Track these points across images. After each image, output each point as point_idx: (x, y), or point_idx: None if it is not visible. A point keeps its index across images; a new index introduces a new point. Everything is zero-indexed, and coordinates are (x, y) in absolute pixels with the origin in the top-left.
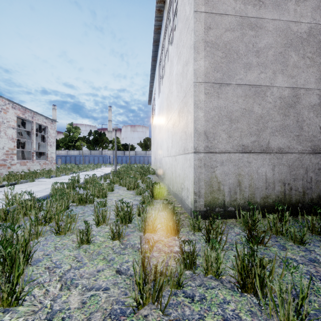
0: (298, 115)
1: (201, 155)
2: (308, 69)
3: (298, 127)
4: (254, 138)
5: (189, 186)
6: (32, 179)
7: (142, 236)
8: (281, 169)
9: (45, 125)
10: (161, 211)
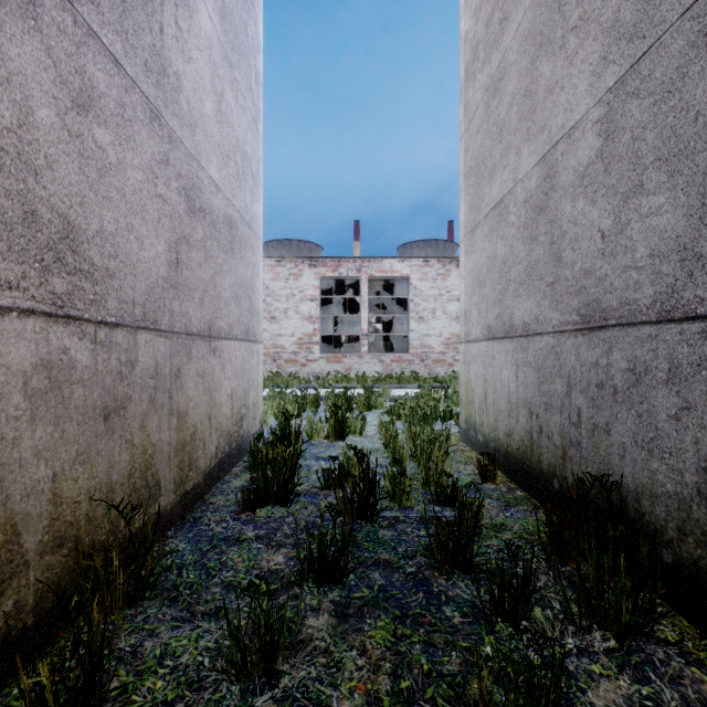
0: (553, 225)
1: (463, 347)
2: (572, 68)
3: (553, 259)
4: (497, 309)
5: None
6: None
7: None
8: (526, 376)
9: None
10: None
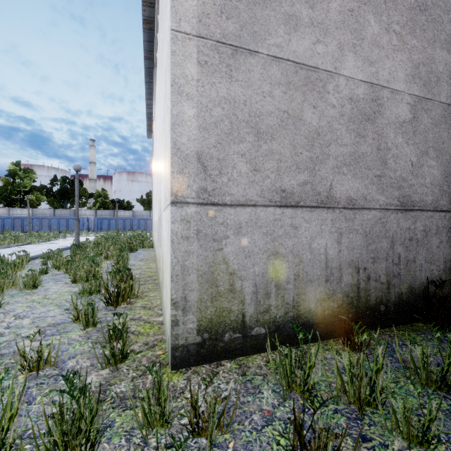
0: (380, 138)
1: (189, 210)
2: (394, 55)
3: (380, 160)
4: (304, 175)
5: (167, 282)
6: None
7: None
8: (352, 241)
9: None
10: (105, 344)
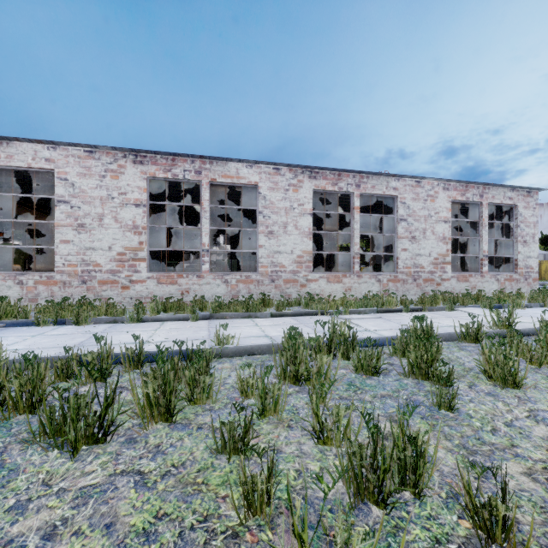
0: None
1: None
2: None
3: None
4: None
5: None
6: (450, 306)
7: None
8: None
9: (509, 203)
10: None
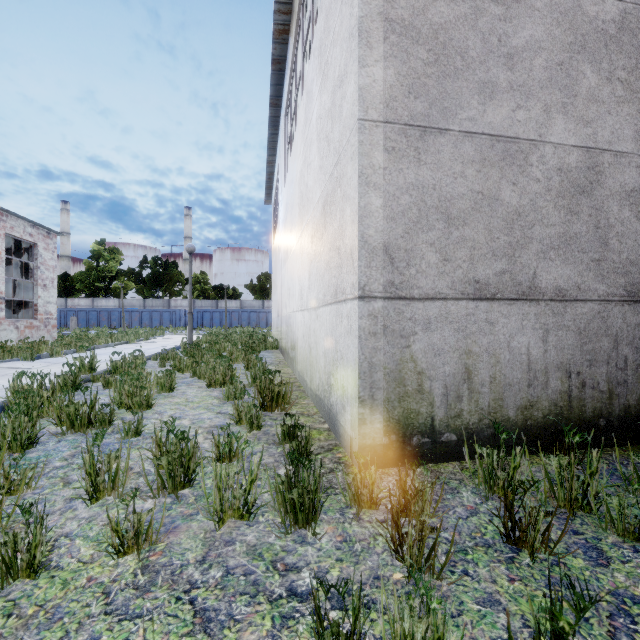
0: (599, 213)
1: (376, 305)
2: (619, 108)
3: (599, 241)
4: (501, 264)
5: (347, 382)
6: None
7: (212, 533)
8: (561, 339)
9: (30, 240)
10: (279, 445)
